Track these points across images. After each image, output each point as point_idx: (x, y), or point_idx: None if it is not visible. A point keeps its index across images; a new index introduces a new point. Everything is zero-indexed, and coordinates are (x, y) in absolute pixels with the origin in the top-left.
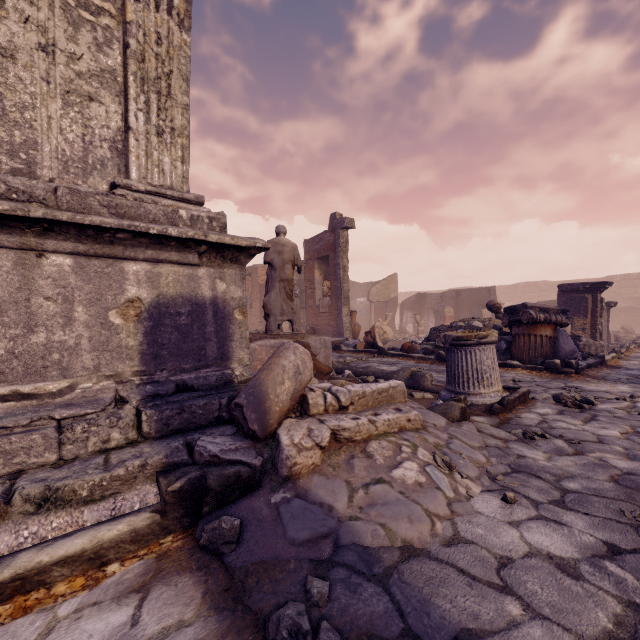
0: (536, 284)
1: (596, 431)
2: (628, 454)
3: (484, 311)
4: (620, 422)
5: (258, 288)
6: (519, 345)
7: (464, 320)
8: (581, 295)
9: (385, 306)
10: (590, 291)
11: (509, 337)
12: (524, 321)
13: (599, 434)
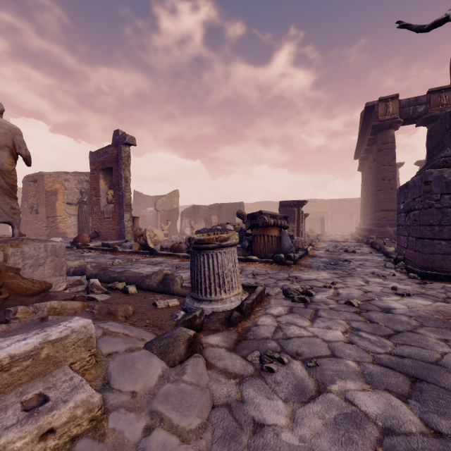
0: (266, 203)
1: (324, 335)
2: (363, 373)
3: (237, 219)
4: (337, 316)
5: (44, 194)
6: (257, 243)
7: (221, 224)
8: (292, 208)
9: (169, 214)
10: (296, 206)
11: (251, 237)
12: (260, 224)
13: (328, 340)
